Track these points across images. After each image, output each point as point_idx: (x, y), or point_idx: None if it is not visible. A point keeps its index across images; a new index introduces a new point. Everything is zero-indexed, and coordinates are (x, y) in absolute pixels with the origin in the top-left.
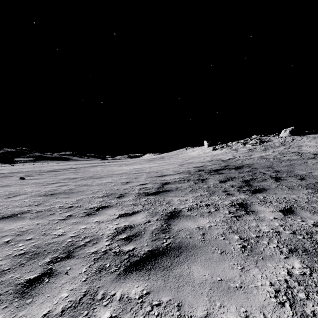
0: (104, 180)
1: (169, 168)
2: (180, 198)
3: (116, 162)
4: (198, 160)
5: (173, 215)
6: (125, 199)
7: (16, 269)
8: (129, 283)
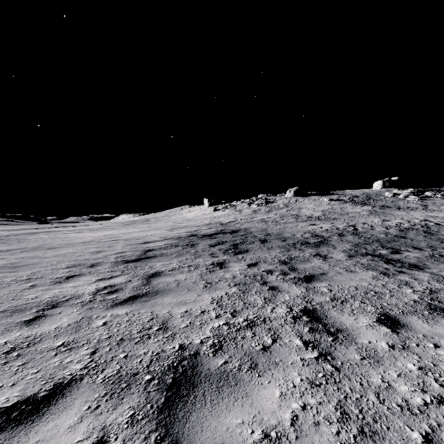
0: (62, 250)
1: (155, 234)
2: (163, 263)
3: (70, 226)
4: (193, 223)
5: (154, 275)
6: (100, 268)
7: (5, 318)
8: (116, 310)
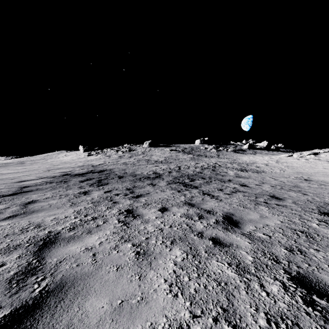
0: None
1: (31, 174)
2: (39, 195)
3: None
4: (68, 165)
5: (31, 202)
6: None
7: None
8: None
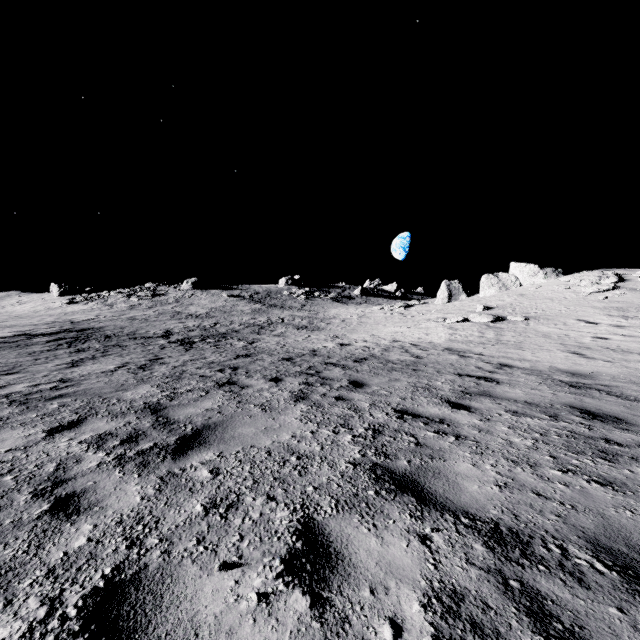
0: None
1: None
2: None
3: None
4: (27, 322)
5: None
6: None
7: None
8: None
